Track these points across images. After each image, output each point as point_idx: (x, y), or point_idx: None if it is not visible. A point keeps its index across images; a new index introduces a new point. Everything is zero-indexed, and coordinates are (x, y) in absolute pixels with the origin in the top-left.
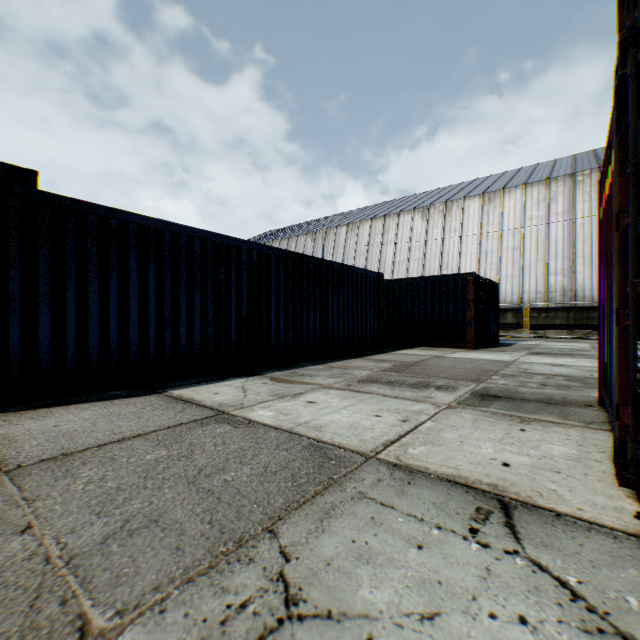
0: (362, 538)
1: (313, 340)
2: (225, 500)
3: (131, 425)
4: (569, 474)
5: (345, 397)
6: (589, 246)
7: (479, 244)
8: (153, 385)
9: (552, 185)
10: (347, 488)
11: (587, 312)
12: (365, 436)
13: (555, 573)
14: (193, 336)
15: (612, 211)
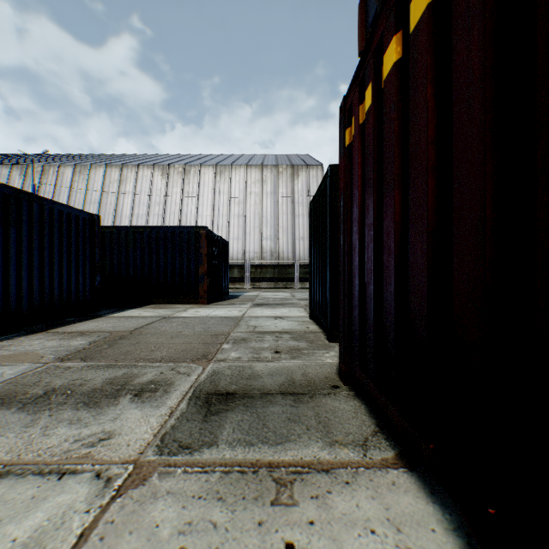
0: None
1: None
2: None
3: None
4: None
5: None
6: (287, 220)
7: (213, 208)
8: None
9: (265, 170)
10: None
11: (286, 269)
12: None
13: None
14: None
15: None
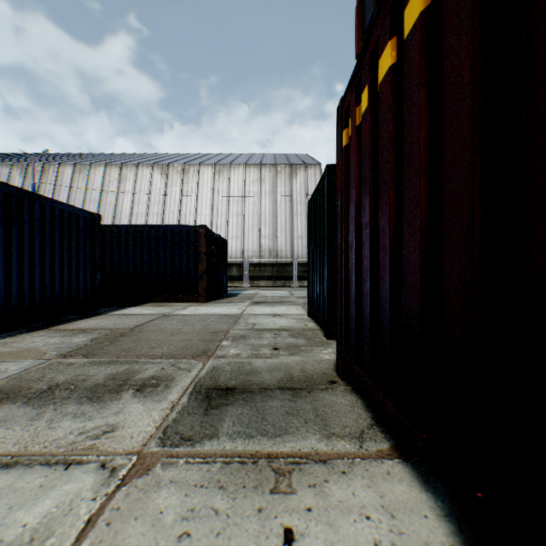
0: None
1: None
2: None
3: None
4: None
5: None
6: (285, 219)
7: (212, 207)
8: None
9: (263, 170)
10: None
11: (284, 267)
12: None
13: None
14: None
15: None
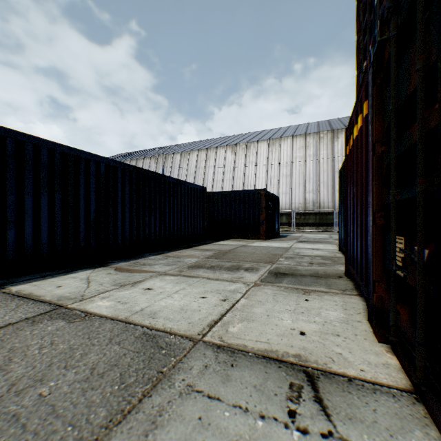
0: None
1: (154, 236)
2: (32, 427)
3: None
4: (346, 336)
5: (177, 282)
6: (327, 176)
7: (267, 171)
8: None
9: (308, 138)
10: (176, 382)
11: (326, 216)
12: (193, 318)
13: None
14: (40, 235)
15: (368, 143)
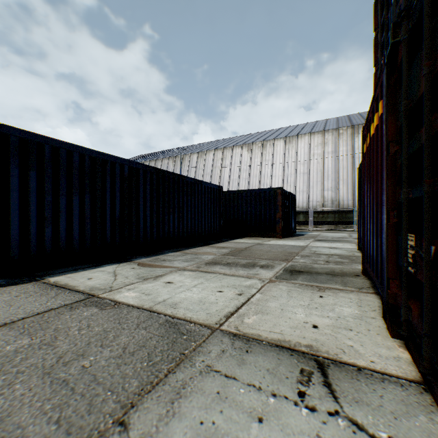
0: (209, 418)
1: (172, 233)
2: (79, 390)
3: (0, 314)
4: (358, 331)
5: (196, 277)
6: (346, 173)
7: (283, 170)
8: (33, 273)
9: (326, 134)
10: (196, 362)
11: (345, 214)
12: (211, 310)
13: (370, 431)
14: (72, 232)
15: (382, 142)
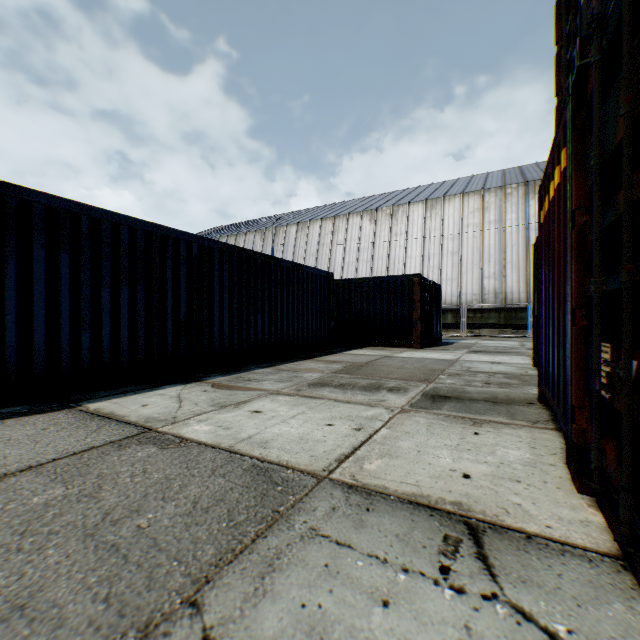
0: (314, 599)
1: (261, 341)
2: (134, 559)
3: (22, 454)
4: (529, 483)
5: (294, 404)
6: (517, 253)
7: (423, 248)
8: (66, 398)
9: (486, 195)
10: (296, 523)
11: (515, 313)
12: (316, 451)
13: (542, 622)
14: (119, 339)
15: (566, 209)
